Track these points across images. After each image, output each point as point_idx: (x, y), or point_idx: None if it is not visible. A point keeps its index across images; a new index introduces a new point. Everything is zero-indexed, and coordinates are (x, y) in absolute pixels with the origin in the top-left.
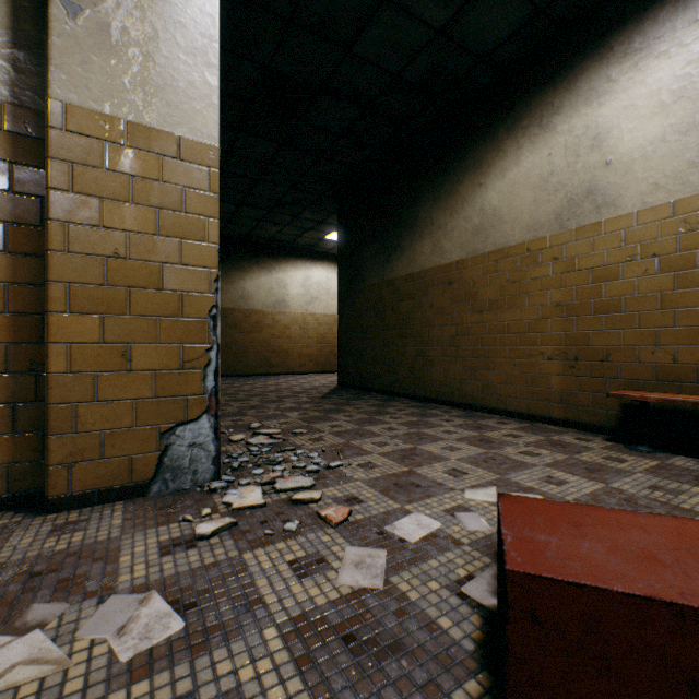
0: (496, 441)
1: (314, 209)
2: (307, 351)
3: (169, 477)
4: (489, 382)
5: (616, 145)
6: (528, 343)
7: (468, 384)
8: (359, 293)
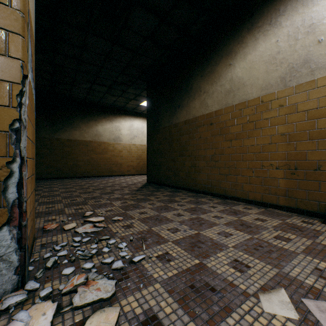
0: (252, 225)
1: (134, 87)
2: (131, 163)
3: None
4: (236, 182)
5: None
6: (262, 158)
7: (222, 183)
8: (158, 131)
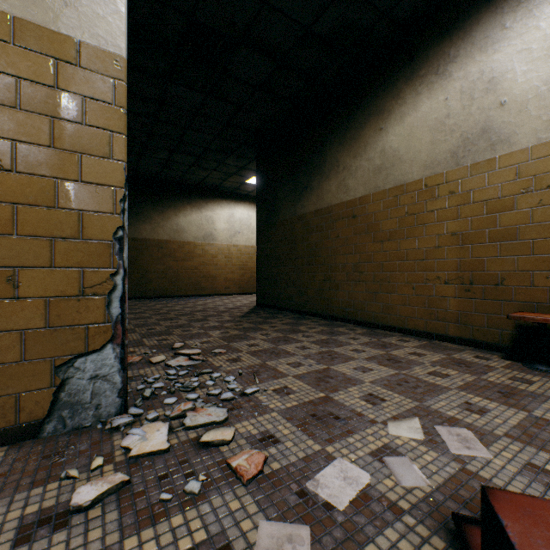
0: (403, 360)
1: (236, 156)
2: (231, 276)
3: (66, 415)
4: (390, 304)
5: (510, 87)
6: (425, 269)
7: (370, 305)
8: (275, 226)
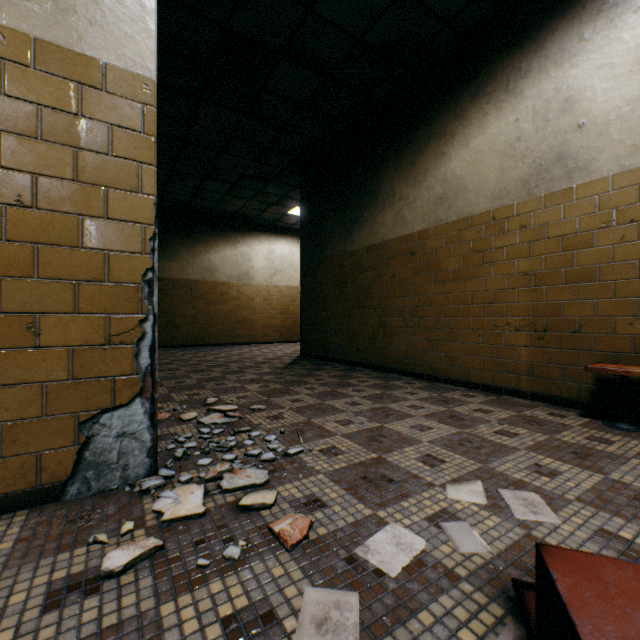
0: (467, 418)
1: (276, 183)
2: (271, 321)
3: (91, 476)
4: (453, 353)
5: (589, 107)
6: (493, 314)
7: (430, 355)
8: (321, 264)
